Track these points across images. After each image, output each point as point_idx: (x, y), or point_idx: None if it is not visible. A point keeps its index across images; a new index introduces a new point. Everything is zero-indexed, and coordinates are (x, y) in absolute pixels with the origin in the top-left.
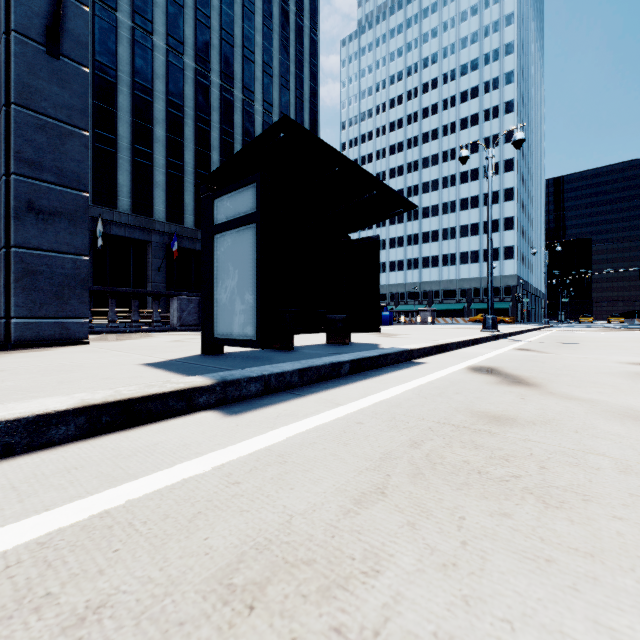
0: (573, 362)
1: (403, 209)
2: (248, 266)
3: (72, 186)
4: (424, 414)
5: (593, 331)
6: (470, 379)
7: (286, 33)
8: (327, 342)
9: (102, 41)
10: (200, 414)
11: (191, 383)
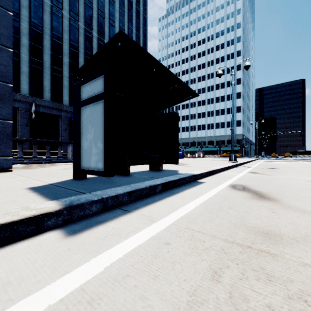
0: (285, 181)
1: (191, 96)
2: (99, 126)
3: (1, 80)
4: (214, 231)
5: (281, 161)
6: (234, 195)
7: (131, 13)
8: (149, 169)
9: (35, 12)
10: (46, 235)
11: (42, 210)
